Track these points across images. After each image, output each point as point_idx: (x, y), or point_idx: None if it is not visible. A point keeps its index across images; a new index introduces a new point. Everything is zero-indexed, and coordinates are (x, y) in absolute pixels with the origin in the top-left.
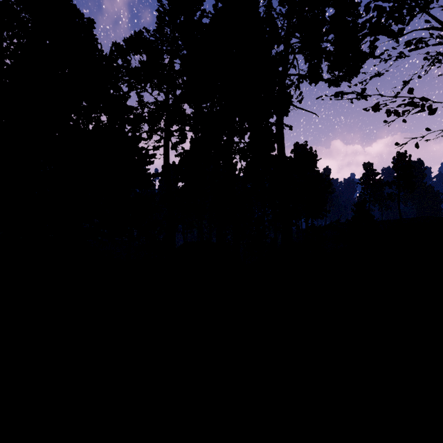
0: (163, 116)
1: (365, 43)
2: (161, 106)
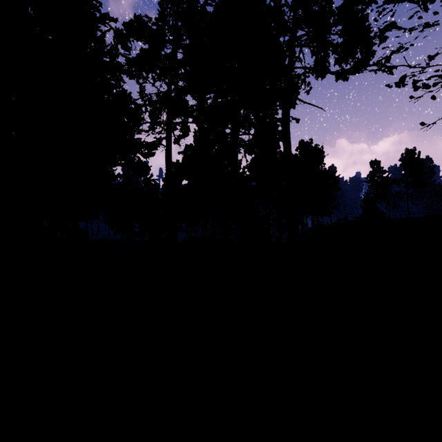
0: (165, 108)
1: (387, 13)
2: (163, 97)
